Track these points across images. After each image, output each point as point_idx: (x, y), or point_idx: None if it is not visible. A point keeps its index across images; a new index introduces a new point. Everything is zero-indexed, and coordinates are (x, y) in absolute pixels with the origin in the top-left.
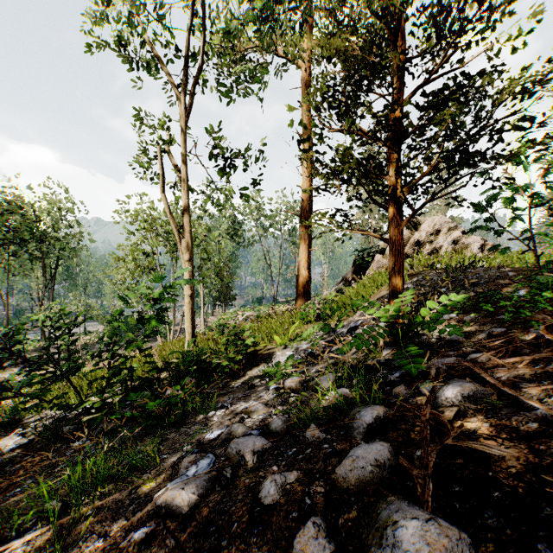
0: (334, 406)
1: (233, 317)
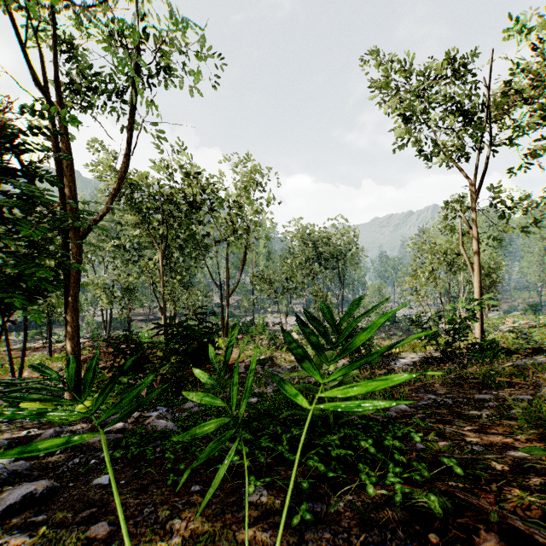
0: None
1: (500, 323)
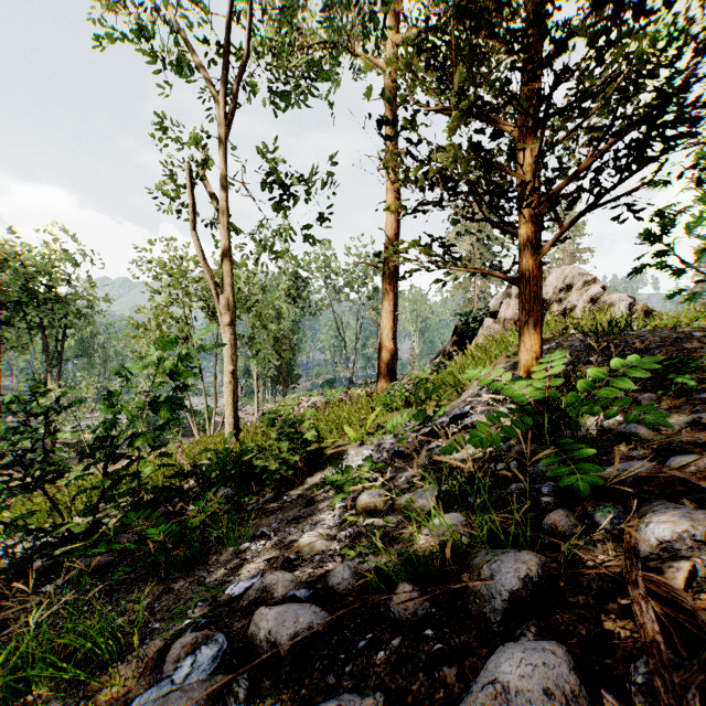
0: (442, 549)
1: (296, 404)
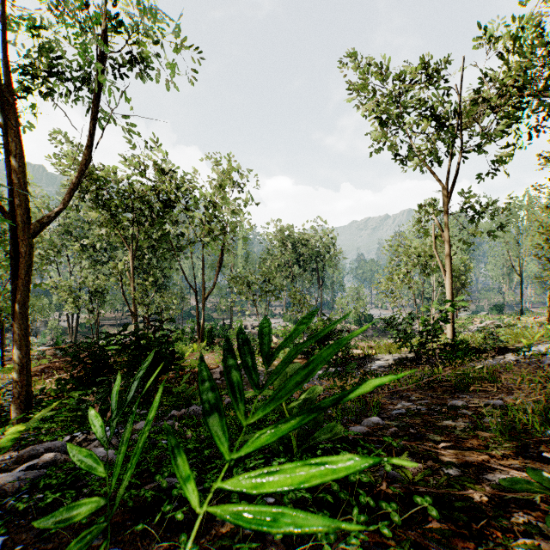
0: (545, 354)
1: (469, 323)
